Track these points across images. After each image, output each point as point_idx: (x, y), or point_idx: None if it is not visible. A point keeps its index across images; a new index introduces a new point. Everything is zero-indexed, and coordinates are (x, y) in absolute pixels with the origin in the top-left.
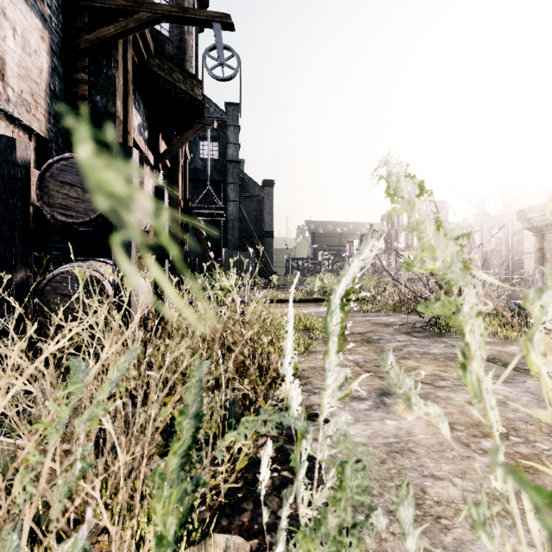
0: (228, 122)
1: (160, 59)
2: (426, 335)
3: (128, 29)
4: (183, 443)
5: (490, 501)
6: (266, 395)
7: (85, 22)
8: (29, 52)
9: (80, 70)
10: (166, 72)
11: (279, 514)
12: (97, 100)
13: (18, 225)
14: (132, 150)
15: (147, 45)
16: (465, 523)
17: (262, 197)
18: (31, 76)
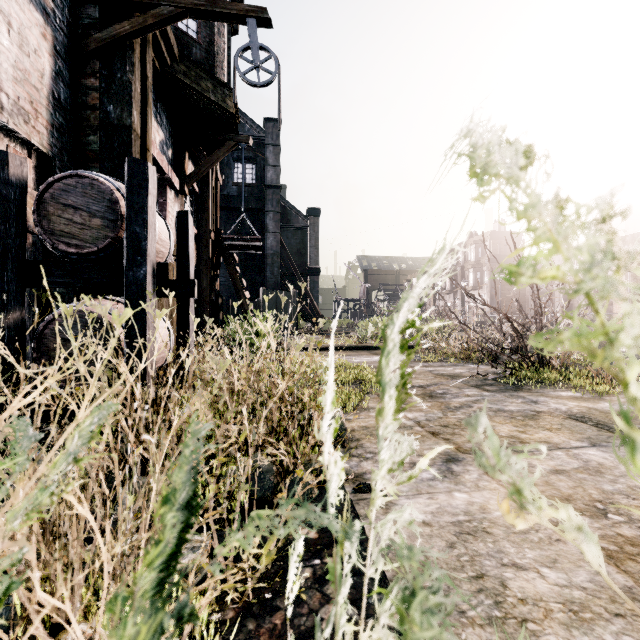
0: (267, 140)
1: (186, 65)
2: (500, 389)
3: (147, 26)
4: (163, 549)
5: (589, 599)
6: (307, 461)
7: (96, 18)
8: (28, 51)
9: (90, 74)
10: (192, 79)
11: (321, 614)
12: (110, 110)
13: (11, 256)
14: (147, 166)
15: (171, 47)
16: (558, 629)
17: (306, 227)
18: (30, 80)
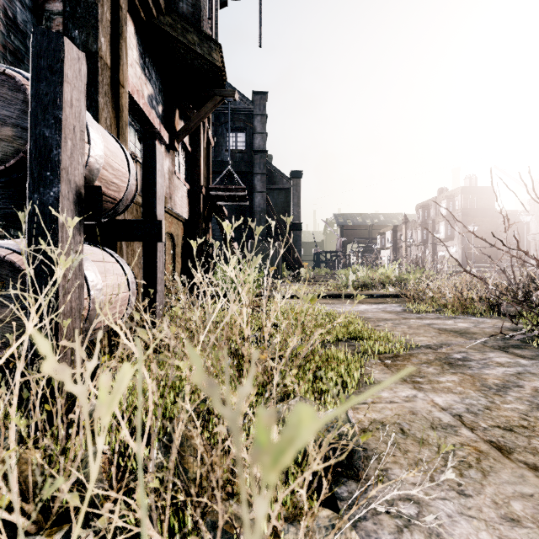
0: (255, 111)
1: (172, 18)
2: (538, 355)
3: None
4: None
5: None
6: None
7: None
8: None
9: None
10: (178, 32)
11: None
12: (75, 36)
13: None
14: (63, 41)
15: None
16: None
17: (290, 188)
18: None
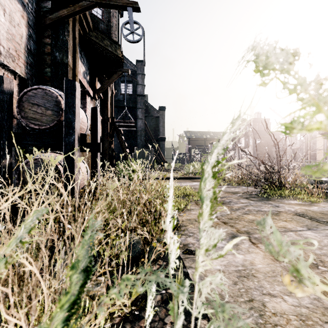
0: (138, 71)
1: (96, 32)
2: (259, 199)
3: (75, 12)
4: (70, 297)
5: (310, 313)
6: (158, 237)
7: (49, 8)
8: (14, 24)
9: (46, 37)
10: (99, 40)
11: (166, 321)
12: (57, 55)
13: (5, 130)
14: (75, 83)
15: (88, 23)
16: None
17: (158, 116)
18: (15, 39)
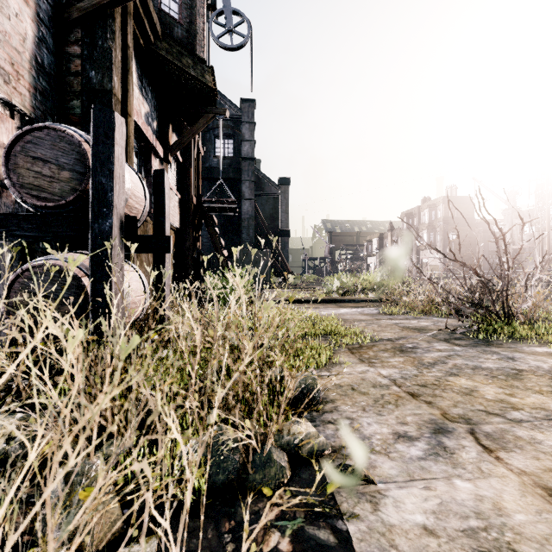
0: (244, 118)
1: (168, 43)
2: (470, 344)
3: None
4: None
5: None
6: (278, 431)
7: None
8: (8, 14)
9: (73, 42)
10: (174, 56)
11: None
12: (92, 76)
13: None
14: (114, 115)
15: (154, 26)
16: None
17: (278, 195)
18: (11, 42)
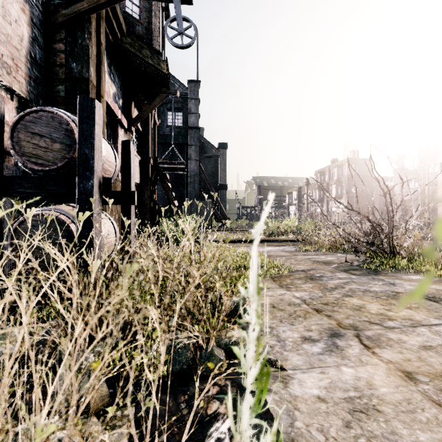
0: (190, 95)
1: (132, 38)
2: (363, 273)
3: (100, 4)
4: None
5: None
6: (218, 336)
7: None
8: (10, 21)
9: (58, 41)
10: (136, 48)
11: None
12: (73, 67)
13: None
14: (94, 102)
15: (120, 25)
16: None
17: (218, 156)
18: (12, 42)
